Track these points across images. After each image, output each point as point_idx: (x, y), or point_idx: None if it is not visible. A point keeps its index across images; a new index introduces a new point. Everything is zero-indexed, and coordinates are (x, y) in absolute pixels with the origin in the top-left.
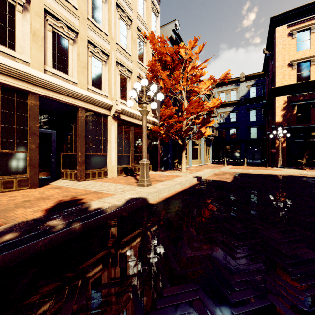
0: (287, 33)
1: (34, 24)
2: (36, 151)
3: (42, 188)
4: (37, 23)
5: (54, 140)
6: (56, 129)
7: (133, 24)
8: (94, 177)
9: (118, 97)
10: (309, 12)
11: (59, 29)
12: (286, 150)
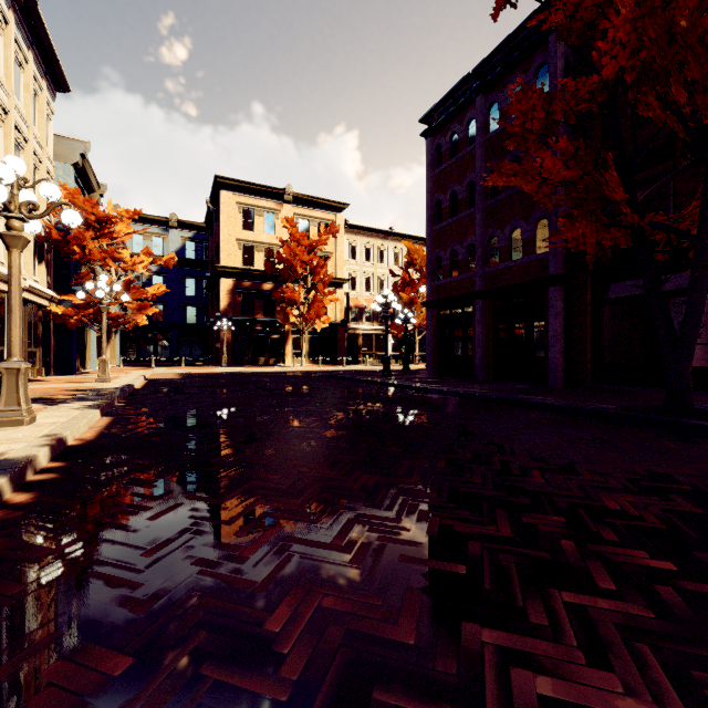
0: (233, 203)
1: None
2: None
3: None
4: None
5: None
6: None
7: (29, 147)
8: None
9: None
10: (253, 191)
11: None
12: (232, 346)
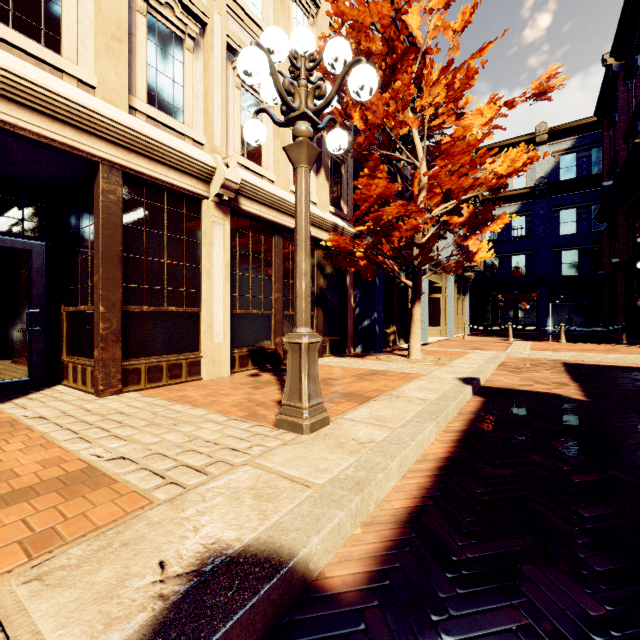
0: None
1: None
2: None
3: None
4: None
5: (42, 268)
6: (49, 238)
7: None
8: (157, 380)
9: (236, 150)
10: None
11: None
12: None
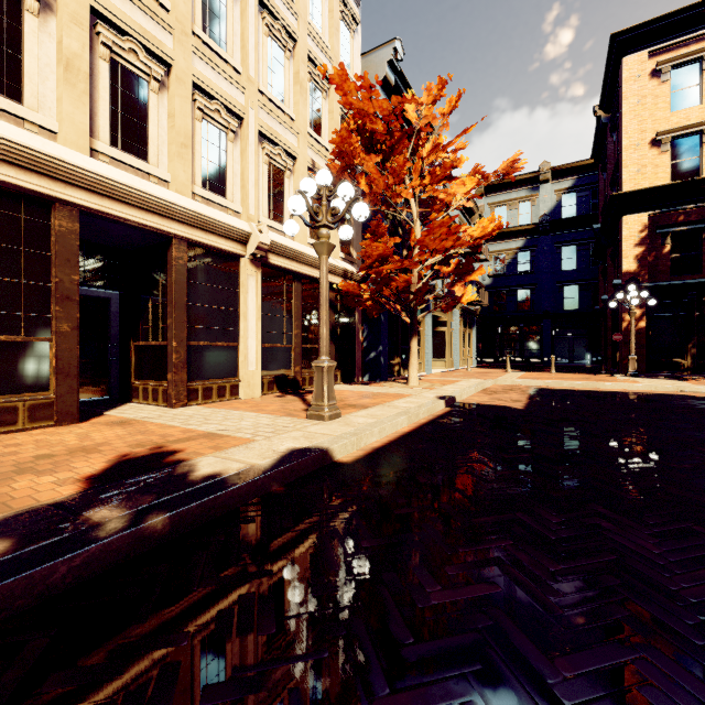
0: (648, 70)
1: (68, 43)
2: (71, 338)
3: (85, 424)
4: (75, 41)
5: (117, 312)
6: (122, 288)
7: (298, 47)
8: (209, 398)
9: (265, 214)
10: (700, 22)
11: (127, 56)
12: (646, 337)
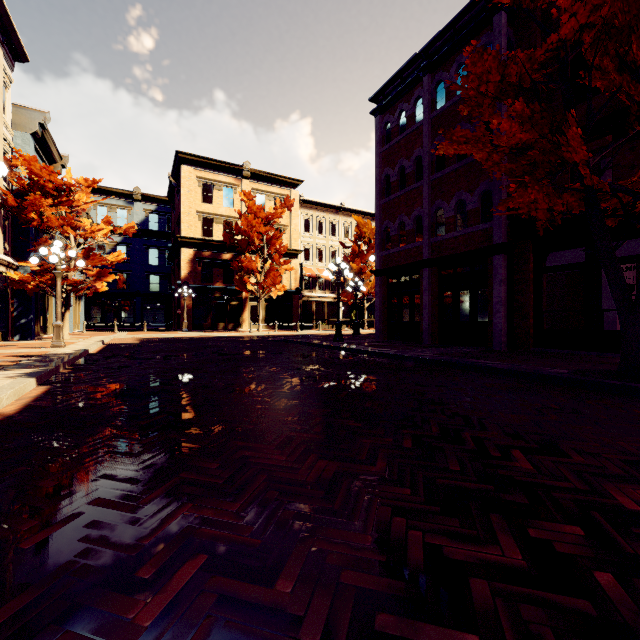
0: (193, 177)
1: None
2: None
3: None
4: None
5: None
6: None
7: None
8: None
9: None
10: (213, 167)
11: None
12: (192, 312)
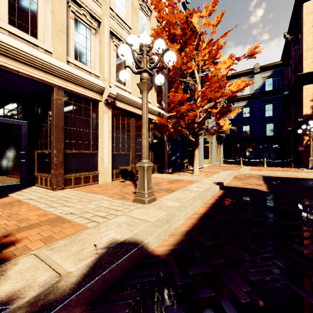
0: None
1: None
2: None
3: None
4: None
5: (26, 133)
6: (29, 119)
7: None
8: (79, 183)
9: (114, 79)
10: None
11: None
12: None
